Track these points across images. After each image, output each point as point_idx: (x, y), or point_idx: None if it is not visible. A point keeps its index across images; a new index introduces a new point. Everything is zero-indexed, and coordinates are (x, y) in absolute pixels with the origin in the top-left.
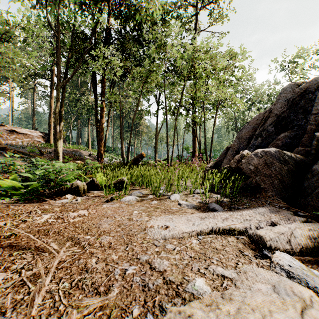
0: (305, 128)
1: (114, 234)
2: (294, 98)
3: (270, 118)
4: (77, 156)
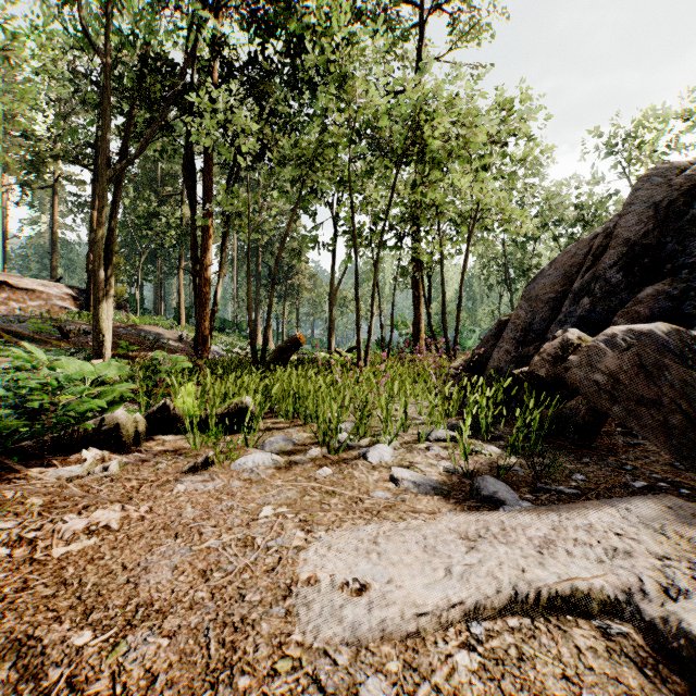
0: None
1: (179, 618)
2: (673, 200)
3: (611, 251)
4: (149, 341)
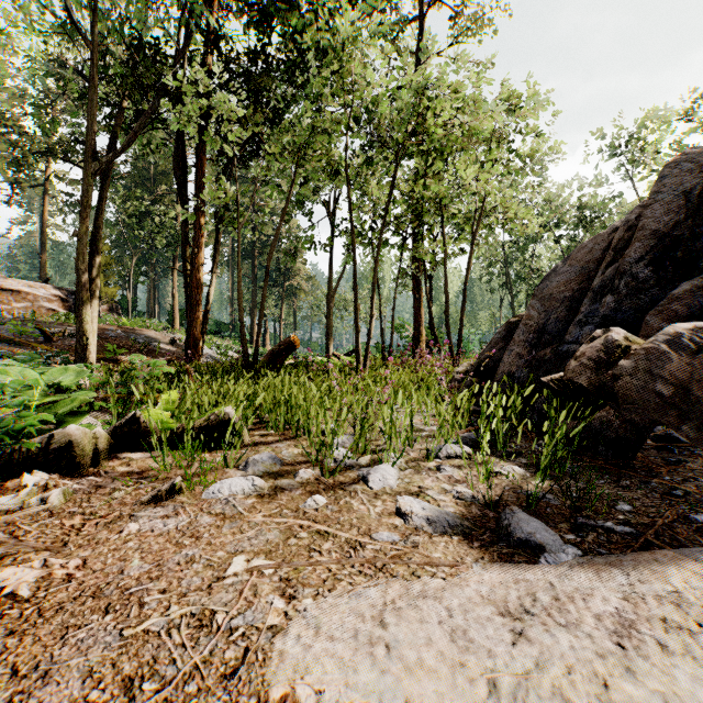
0: None
1: None
2: None
3: (636, 244)
4: (140, 344)
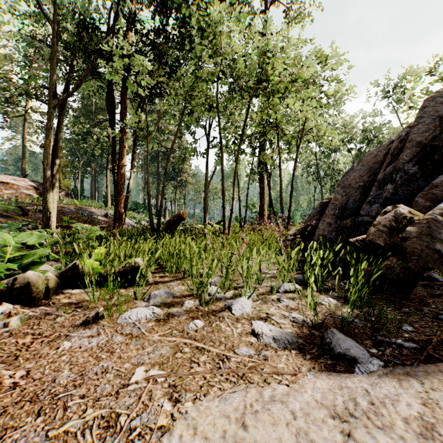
0: None
1: None
2: None
3: (407, 150)
4: (85, 216)
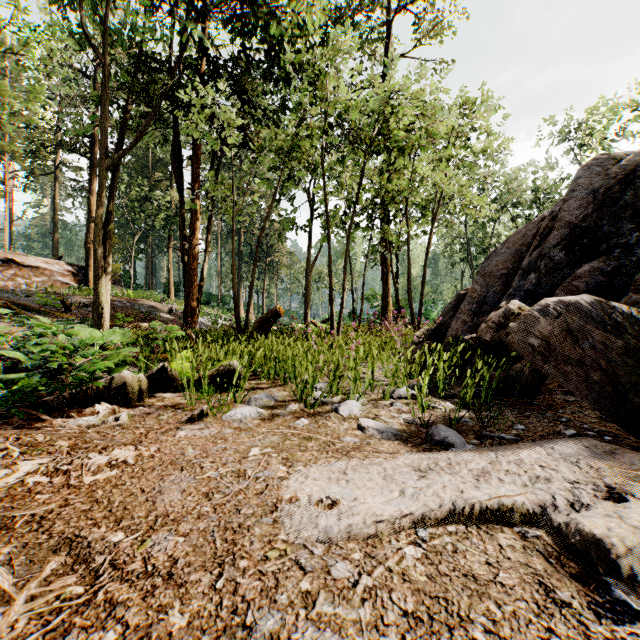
0: (639, 252)
1: (191, 524)
2: (609, 187)
3: (555, 232)
4: (143, 313)
